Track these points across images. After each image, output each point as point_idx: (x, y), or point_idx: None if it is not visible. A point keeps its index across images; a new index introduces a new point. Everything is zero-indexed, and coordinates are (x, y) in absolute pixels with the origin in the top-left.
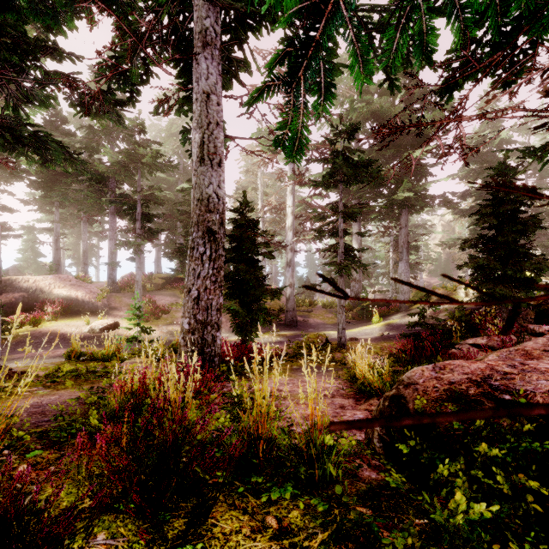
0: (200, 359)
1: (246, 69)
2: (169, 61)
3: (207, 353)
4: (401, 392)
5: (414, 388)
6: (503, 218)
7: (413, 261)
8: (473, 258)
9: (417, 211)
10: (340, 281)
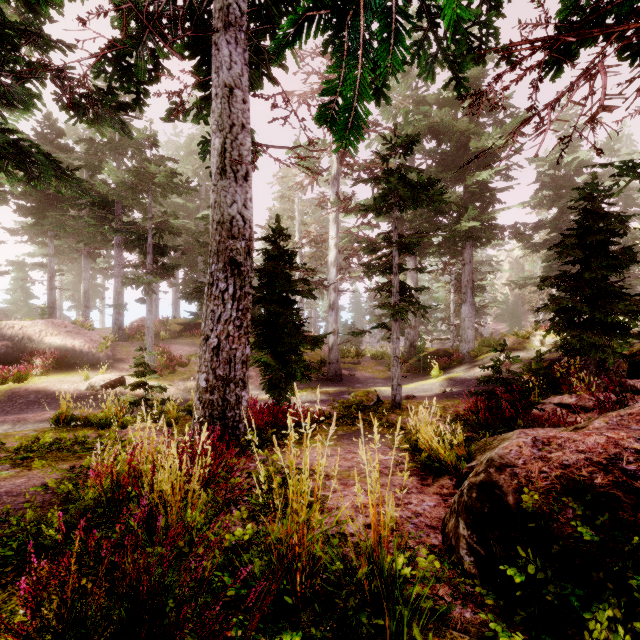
0: (218, 428)
1: (280, 62)
2: (182, 49)
3: (229, 418)
4: (493, 478)
5: (512, 472)
6: (591, 251)
7: (476, 303)
8: (554, 299)
9: (483, 244)
10: (395, 327)
